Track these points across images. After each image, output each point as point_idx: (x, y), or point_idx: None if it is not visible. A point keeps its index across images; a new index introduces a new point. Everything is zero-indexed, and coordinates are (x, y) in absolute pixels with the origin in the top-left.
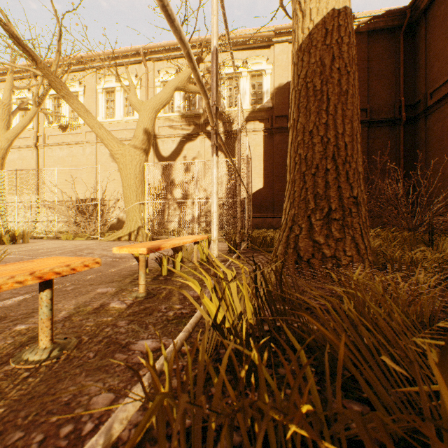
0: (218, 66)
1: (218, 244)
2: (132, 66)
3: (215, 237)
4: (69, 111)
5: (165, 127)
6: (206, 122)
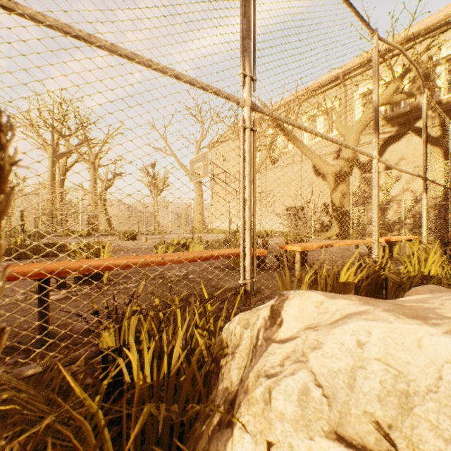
0: (431, 53)
1: (426, 239)
2: (331, 91)
3: (424, 235)
4: (281, 142)
5: (363, 135)
6: (413, 119)
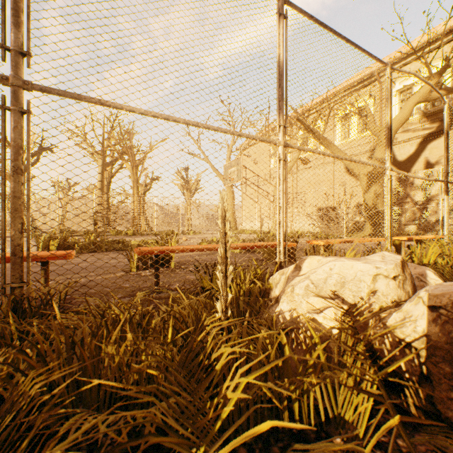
0: None
1: (448, 238)
2: (365, 88)
3: (445, 234)
4: (313, 143)
5: (401, 133)
6: None
